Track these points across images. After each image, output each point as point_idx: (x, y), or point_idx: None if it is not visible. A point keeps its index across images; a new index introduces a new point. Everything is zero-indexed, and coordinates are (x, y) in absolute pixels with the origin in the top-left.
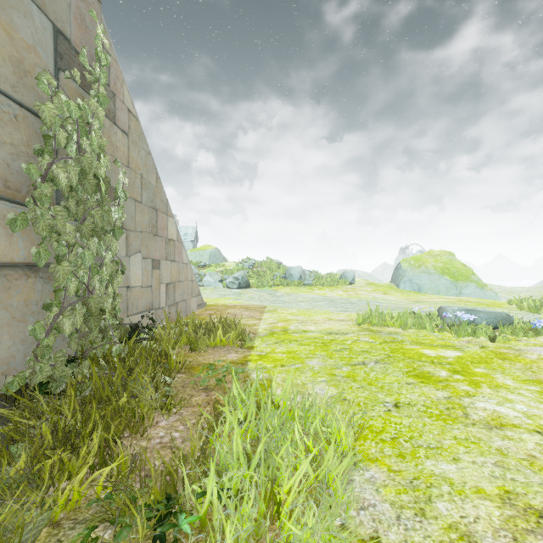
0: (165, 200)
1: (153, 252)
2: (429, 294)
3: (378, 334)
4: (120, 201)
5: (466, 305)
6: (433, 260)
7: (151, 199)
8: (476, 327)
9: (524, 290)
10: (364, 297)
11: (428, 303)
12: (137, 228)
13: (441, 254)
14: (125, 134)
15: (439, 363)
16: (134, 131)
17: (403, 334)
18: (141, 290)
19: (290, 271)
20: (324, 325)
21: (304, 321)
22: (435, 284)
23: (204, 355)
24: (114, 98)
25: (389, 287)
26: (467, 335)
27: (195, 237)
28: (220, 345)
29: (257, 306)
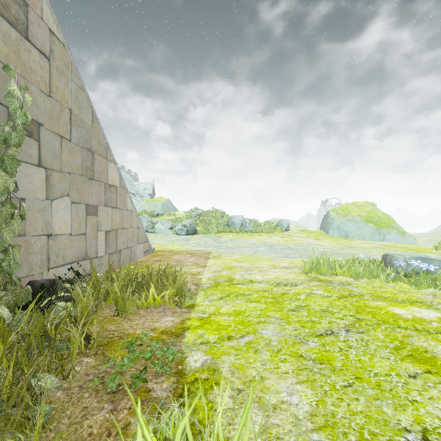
0: (104, 143)
1: (88, 197)
2: (356, 240)
3: (331, 285)
4: (14, 122)
5: (396, 251)
6: (358, 209)
7: (85, 139)
8: (437, 277)
9: (424, 235)
10: (299, 242)
11: (360, 248)
12: (63, 169)
13: (364, 204)
14: (44, 57)
15: (426, 331)
16: (59, 57)
17: (357, 285)
18: (70, 238)
19: (233, 220)
20: (270, 273)
21: (248, 268)
22: (361, 231)
23: (132, 320)
24: (27, 9)
25: (320, 233)
26: (427, 287)
27: (152, 191)
28: (154, 305)
29: (202, 252)
